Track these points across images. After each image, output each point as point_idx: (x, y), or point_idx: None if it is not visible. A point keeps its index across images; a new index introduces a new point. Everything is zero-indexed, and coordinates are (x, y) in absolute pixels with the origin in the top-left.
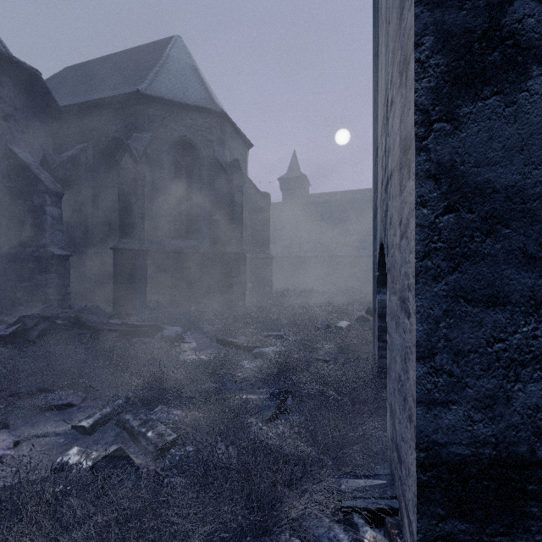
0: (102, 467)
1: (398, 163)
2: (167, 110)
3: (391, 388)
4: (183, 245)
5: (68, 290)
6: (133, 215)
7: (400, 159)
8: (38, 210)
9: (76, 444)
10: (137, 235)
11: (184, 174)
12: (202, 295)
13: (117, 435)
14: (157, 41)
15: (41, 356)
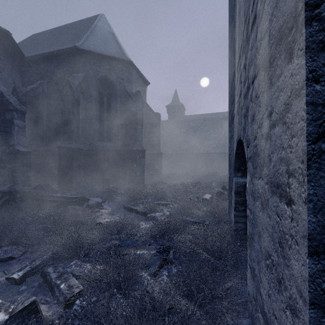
0: (13, 322)
1: (266, 61)
2: (94, 59)
3: (254, 256)
4: (104, 145)
5: (29, 174)
6: (71, 125)
7: (271, 54)
8: (9, 122)
9: (6, 293)
10: (74, 138)
11: (105, 100)
12: (117, 177)
13: (39, 285)
14: (89, 17)
15: (0, 220)
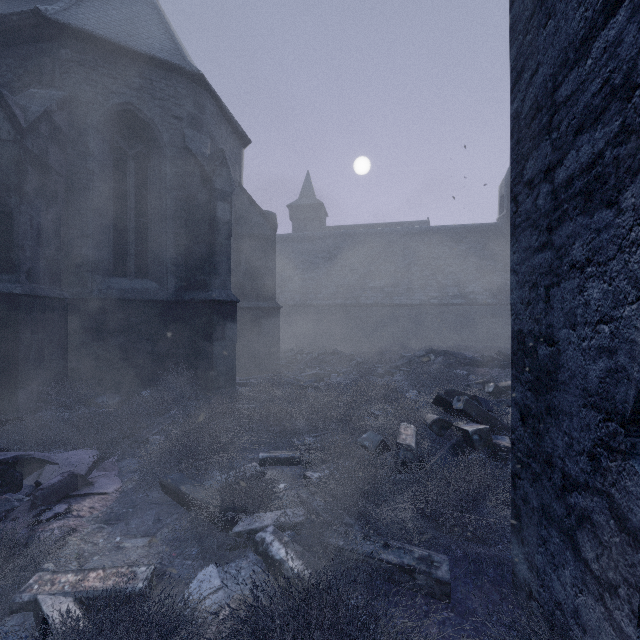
0: None
1: None
2: (97, 55)
3: None
4: (128, 287)
5: None
6: (13, 229)
7: None
8: None
9: None
10: (24, 266)
11: (131, 169)
12: (162, 371)
13: None
14: None
15: None
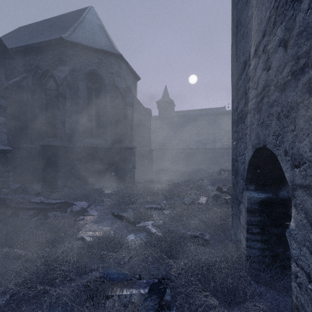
0: None
1: None
2: (82, 52)
3: None
4: (93, 142)
5: (9, 174)
6: (56, 122)
7: None
8: None
9: None
10: (59, 135)
11: (94, 95)
12: (106, 176)
13: None
14: (78, 9)
15: None
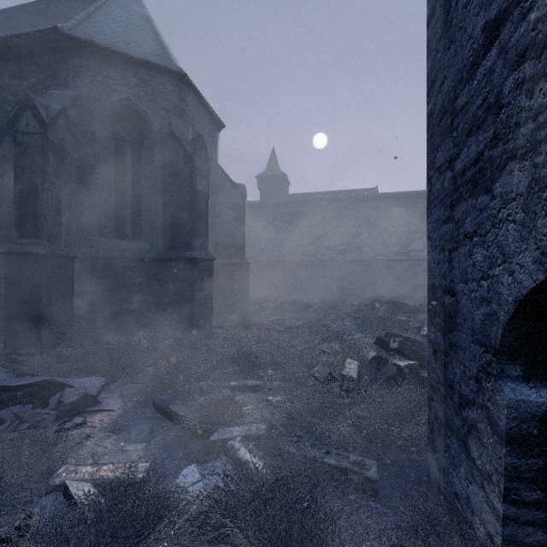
0: None
1: None
2: (101, 61)
3: None
4: (126, 247)
5: None
6: (38, 203)
7: None
8: None
9: None
10: (46, 232)
11: (128, 152)
12: (153, 316)
13: None
14: None
15: None
